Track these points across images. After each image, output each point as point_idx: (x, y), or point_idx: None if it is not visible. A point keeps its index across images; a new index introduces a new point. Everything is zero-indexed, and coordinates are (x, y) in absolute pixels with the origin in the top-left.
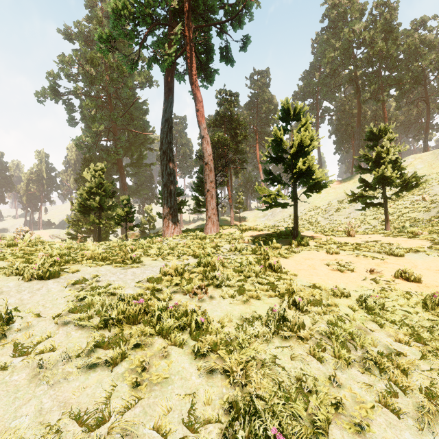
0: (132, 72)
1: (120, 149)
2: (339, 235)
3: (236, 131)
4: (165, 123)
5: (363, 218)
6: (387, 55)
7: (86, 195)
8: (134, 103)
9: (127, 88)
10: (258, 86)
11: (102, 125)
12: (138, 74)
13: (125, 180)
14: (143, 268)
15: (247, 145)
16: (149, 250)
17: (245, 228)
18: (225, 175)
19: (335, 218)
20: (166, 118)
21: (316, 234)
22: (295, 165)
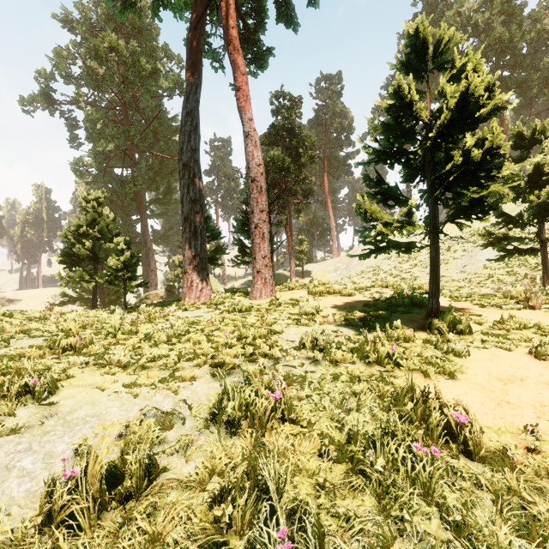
0: (123, 18)
1: (138, 178)
2: (510, 306)
3: (298, 150)
4: (187, 117)
5: (487, 273)
6: (509, 46)
7: (71, 237)
8: (160, 117)
9: (149, 94)
10: (327, 95)
11: (111, 144)
12: (165, 77)
13: (146, 220)
14: (26, 438)
15: (311, 175)
16: (115, 347)
17: (320, 291)
18: (283, 211)
19: (442, 273)
20: (188, 110)
21: (459, 304)
22: (447, 155)
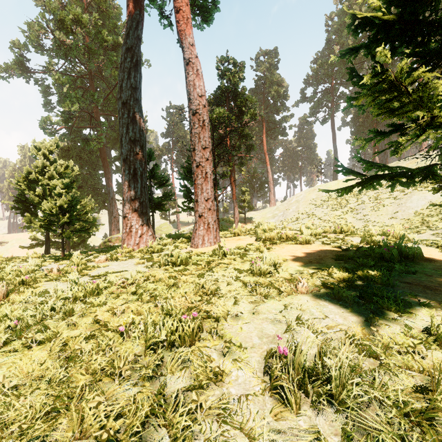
0: None
1: (101, 136)
2: None
3: (241, 108)
4: (126, 53)
5: (420, 218)
6: None
7: (22, 184)
8: None
9: (111, 63)
10: (266, 67)
11: (76, 105)
12: None
13: (109, 174)
14: None
15: None
16: None
17: (271, 237)
18: (227, 164)
19: (374, 219)
20: (128, 45)
21: None
22: None
